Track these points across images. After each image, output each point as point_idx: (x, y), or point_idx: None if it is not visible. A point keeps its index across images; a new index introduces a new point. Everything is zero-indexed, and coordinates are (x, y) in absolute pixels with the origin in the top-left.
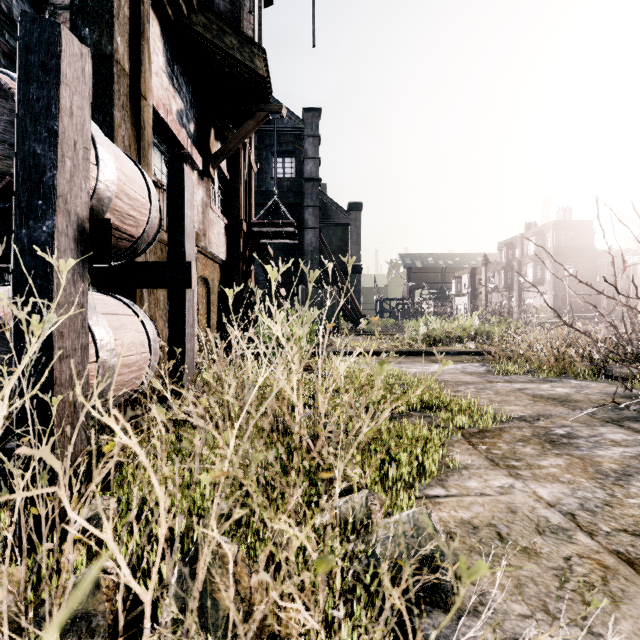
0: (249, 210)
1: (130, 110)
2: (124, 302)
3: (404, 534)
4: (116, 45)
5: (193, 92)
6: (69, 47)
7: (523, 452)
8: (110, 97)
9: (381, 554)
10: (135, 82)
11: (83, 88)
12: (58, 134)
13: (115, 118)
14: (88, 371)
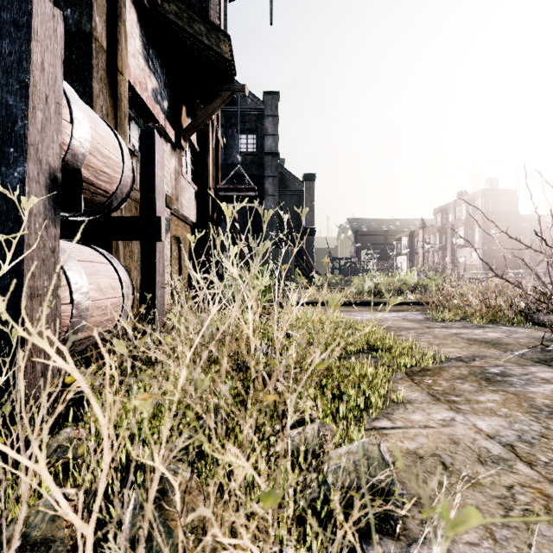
0: (216, 179)
1: (108, 84)
2: (99, 252)
3: (354, 463)
4: (95, 24)
5: (167, 73)
6: (40, 6)
7: (462, 388)
8: (89, 70)
9: (332, 482)
10: (113, 59)
11: (55, 47)
12: (29, 86)
13: (94, 89)
14: (60, 310)
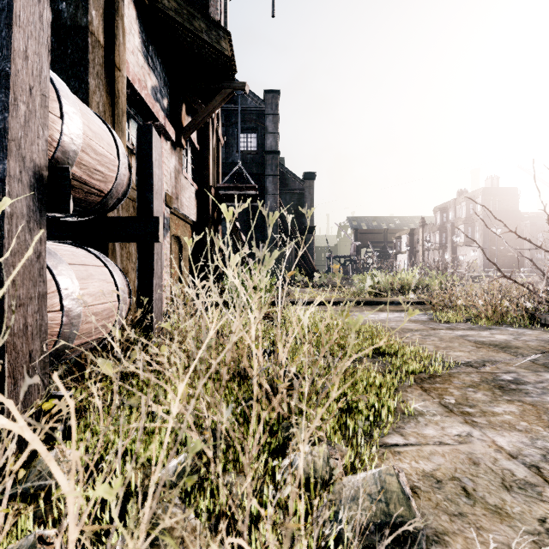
0: (217, 178)
1: (105, 80)
2: (94, 254)
3: (370, 497)
4: (91, 18)
5: (166, 71)
6: None
7: (475, 398)
8: (85, 65)
9: (346, 519)
10: (110, 54)
11: (41, 34)
12: (10, 76)
13: (90, 85)
14: (46, 320)
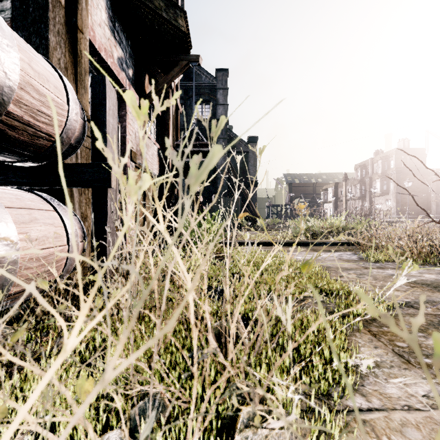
0: (176, 139)
1: (68, 40)
2: (44, 198)
3: None
4: None
5: (131, 46)
6: None
7: (428, 345)
8: (45, 23)
9: None
10: (73, 17)
11: None
12: None
13: (50, 41)
14: None
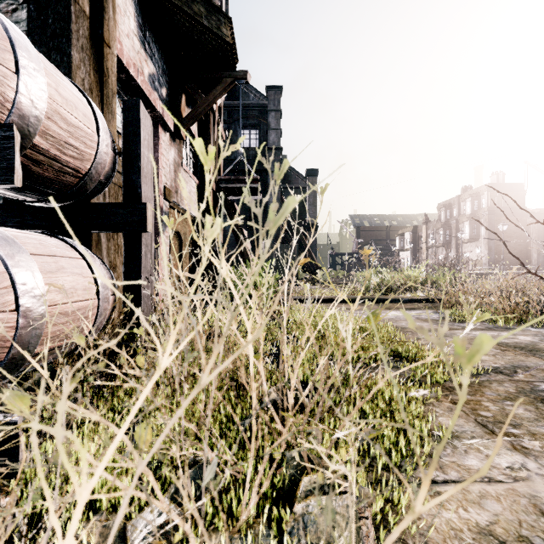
0: (218, 173)
1: (92, 56)
2: (70, 244)
3: None
4: None
5: (165, 60)
6: None
7: (517, 415)
8: (67, 36)
9: None
10: (98, 29)
11: None
12: None
13: (73, 58)
14: None
